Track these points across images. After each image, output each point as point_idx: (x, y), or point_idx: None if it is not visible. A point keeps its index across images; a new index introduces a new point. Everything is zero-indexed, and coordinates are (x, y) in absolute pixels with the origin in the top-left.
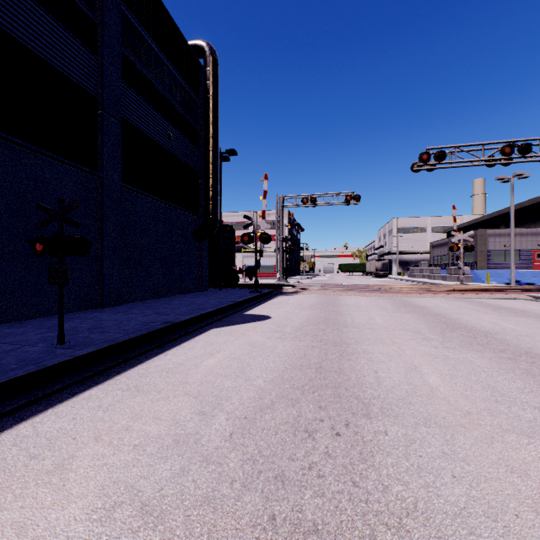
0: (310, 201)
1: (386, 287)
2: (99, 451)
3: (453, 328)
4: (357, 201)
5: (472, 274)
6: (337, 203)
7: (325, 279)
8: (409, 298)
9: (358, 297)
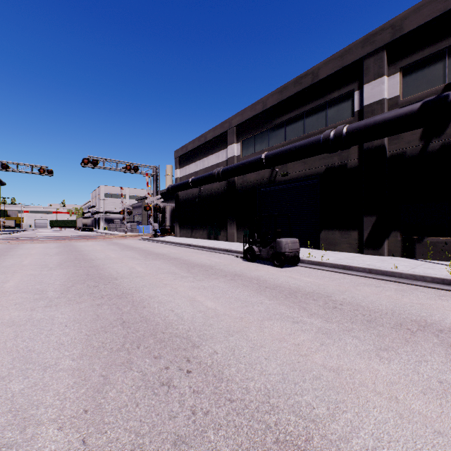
0: (1, 166)
1: (71, 237)
2: None
3: (69, 251)
4: (50, 174)
5: (138, 228)
6: (32, 173)
7: (28, 234)
8: (77, 242)
9: (39, 244)
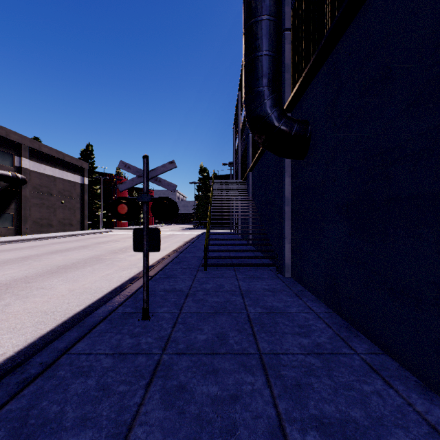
0: None
1: None
2: (61, 293)
3: None
4: None
5: None
6: None
7: None
8: None
9: None
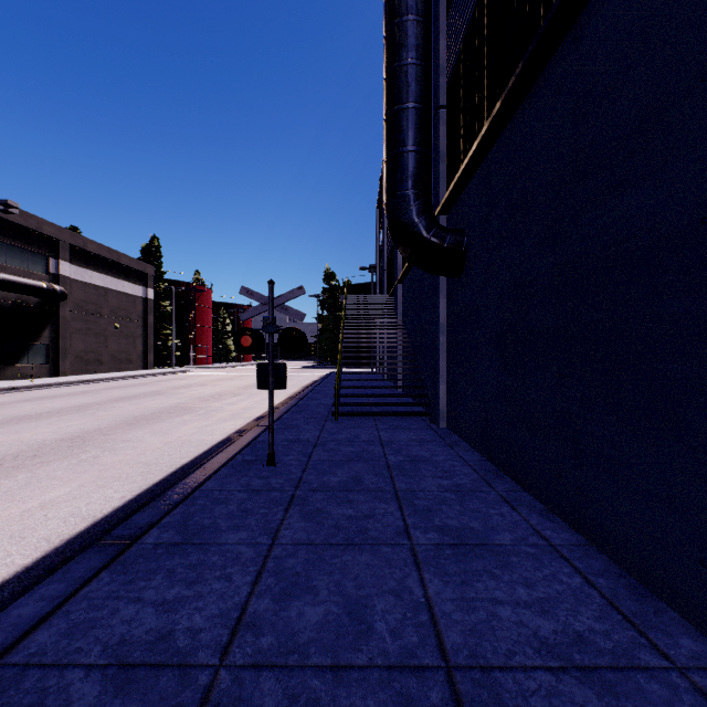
0: None
1: None
2: (155, 446)
3: None
4: None
5: None
6: None
7: None
8: None
9: None
